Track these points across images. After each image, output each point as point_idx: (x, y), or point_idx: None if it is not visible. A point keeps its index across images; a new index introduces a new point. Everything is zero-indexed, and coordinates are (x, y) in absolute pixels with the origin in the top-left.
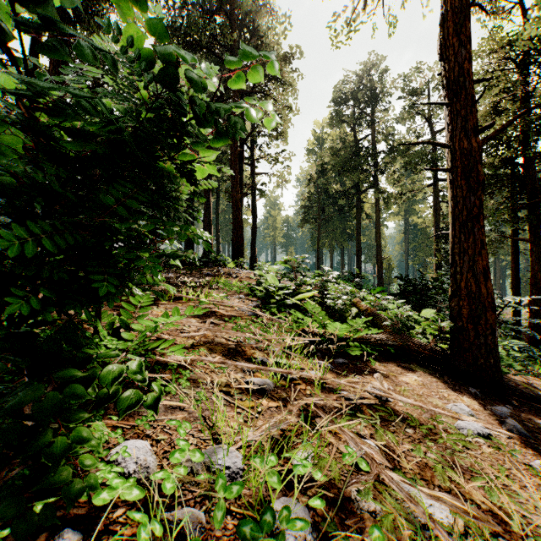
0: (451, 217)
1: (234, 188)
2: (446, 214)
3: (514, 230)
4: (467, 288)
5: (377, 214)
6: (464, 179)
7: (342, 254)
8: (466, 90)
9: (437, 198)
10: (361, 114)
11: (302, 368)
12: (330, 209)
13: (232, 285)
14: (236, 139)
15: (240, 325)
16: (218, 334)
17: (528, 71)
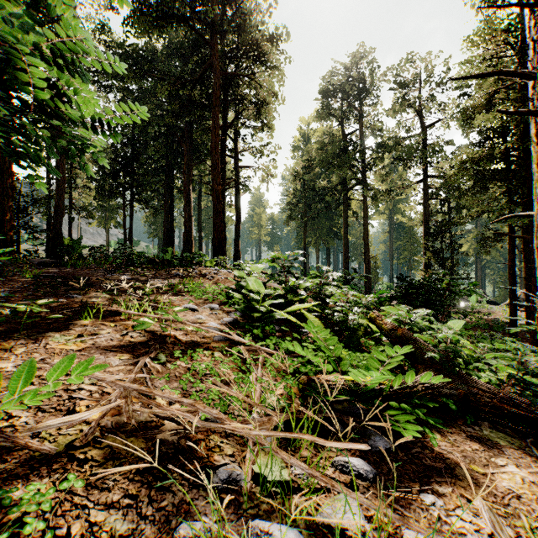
0: None
1: (215, 179)
2: (434, 212)
3: (510, 227)
4: None
5: (365, 211)
6: None
7: (328, 252)
8: None
9: (425, 195)
10: (348, 108)
11: (315, 488)
12: (316, 206)
13: (204, 289)
14: (217, 126)
15: (199, 366)
16: (137, 410)
17: None
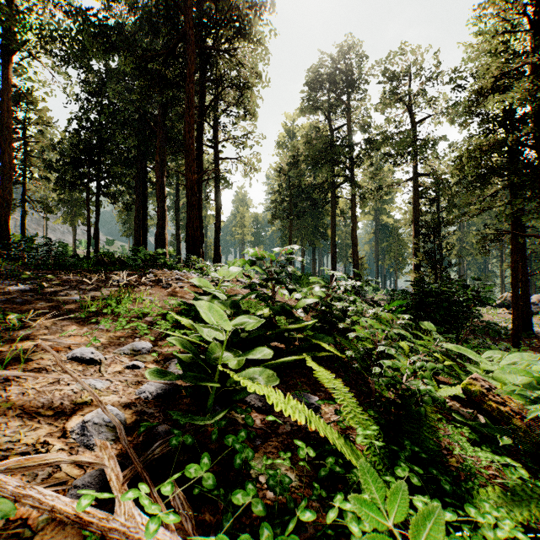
0: None
1: (189, 167)
2: (423, 211)
3: (513, 226)
4: None
5: (353, 210)
6: None
7: (314, 253)
8: None
9: (415, 194)
10: (336, 101)
11: None
12: (302, 204)
13: (140, 309)
14: (191, 106)
15: None
16: None
17: (539, 38)
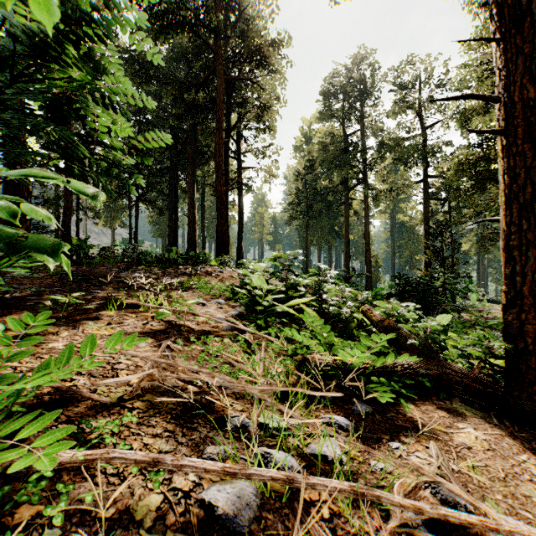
0: (504, 197)
1: (219, 180)
2: (434, 211)
3: None
4: (532, 295)
5: (366, 211)
6: (528, 142)
7: (330, 251)
8: (531, 16)
9: (426, 195)
10: (350, 109)
11: (306, 434)
12: (318, 205)
13: (211, 286)
14: (221, 129)
15: (211, 348)
16: (168, 375)
17: None
